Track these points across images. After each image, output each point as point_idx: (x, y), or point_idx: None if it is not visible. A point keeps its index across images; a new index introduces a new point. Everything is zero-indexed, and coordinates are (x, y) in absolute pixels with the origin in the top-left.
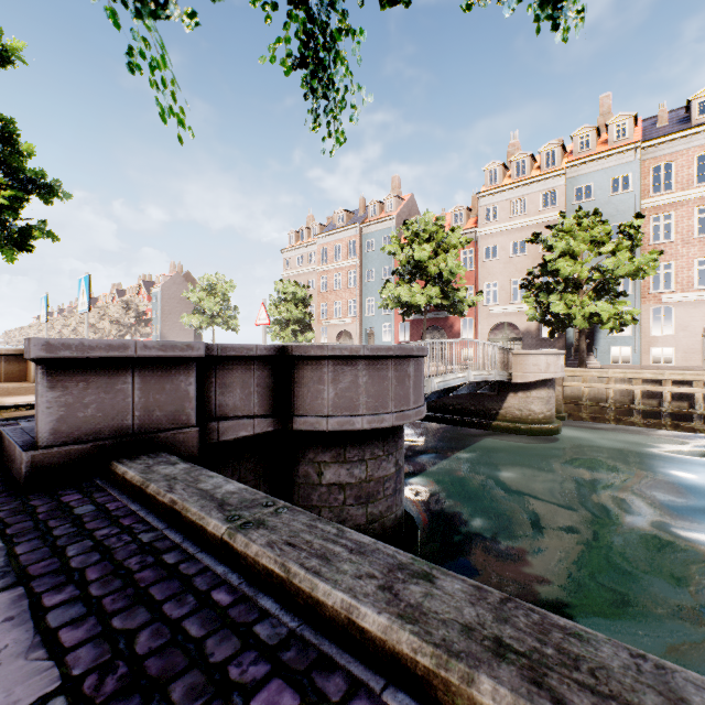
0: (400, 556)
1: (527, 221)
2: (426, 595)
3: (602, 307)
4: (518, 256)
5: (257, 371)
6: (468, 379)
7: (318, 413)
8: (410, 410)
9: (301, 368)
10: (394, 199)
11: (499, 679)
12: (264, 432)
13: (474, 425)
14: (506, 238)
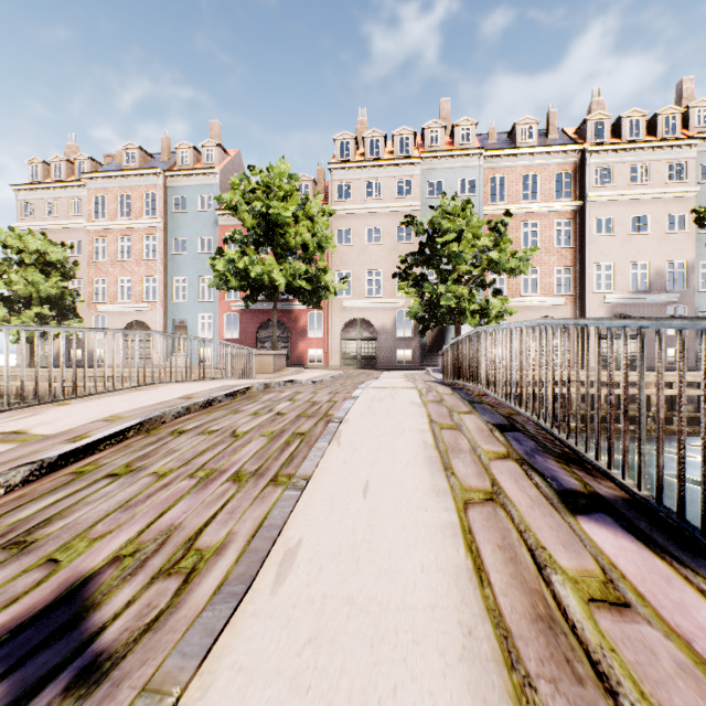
0: None
1: (383, 207)
2: None
3: (493, 303)
4: (374, 244)
5: None
6: None
7: None
8: None
9: None
10: (217, 149)
11: None
12: None
13: None
14: (360, 222)
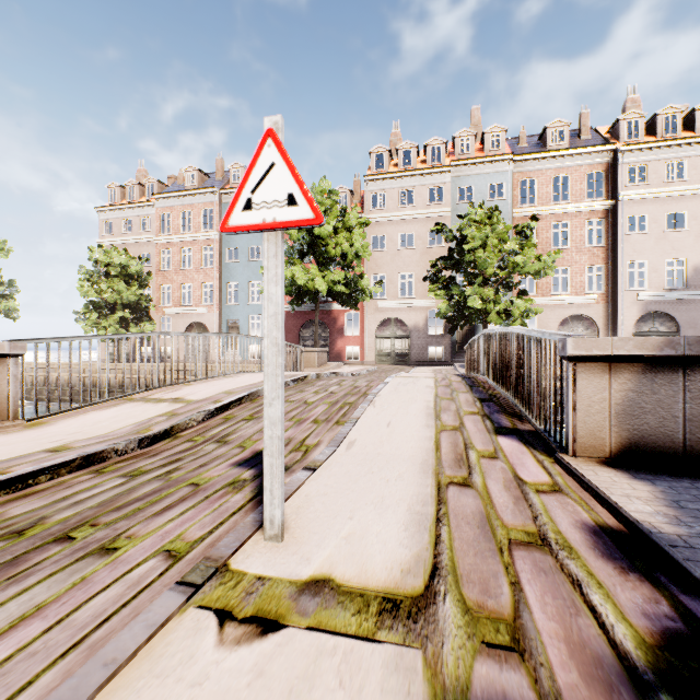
0: None
1: (415, 214)
2: None
3: (517, 304)
4: (406, 249)
5: None
6: None
7: None
8: None
9: None
10: None
11: None
12: None
13: None
14: (394, 229)
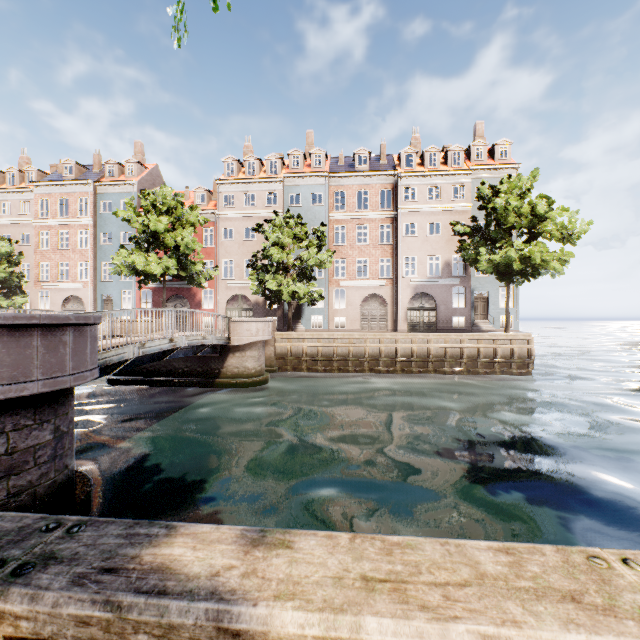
0: None
1: (256, 213)
2: None
3: (299, 287)
4: (250, 240)
5: None
6: (182, 344)
7: None
8: (66, 376)
9: None
10: (136, 165)
11: None
12: None
13: (200, 384)
14: (240, 224)
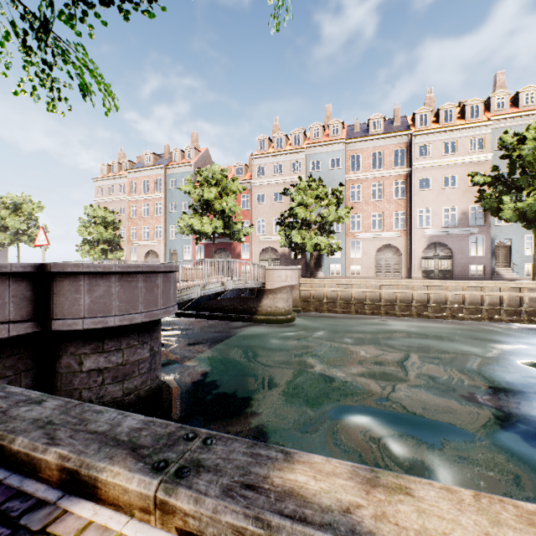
0: (34, 395)
1: (283, 180)
2: (28, 410)
3: (321, 240)
4: (278, 202)
5: (13, 285)
6: (230, 287)
7: (76, 316)
8: (158, 310)
9: (60, 281)
10: (193, 150)
11: (28, 436)
12: (21, 334)
13: (241, 319)
14: (270, 189)
